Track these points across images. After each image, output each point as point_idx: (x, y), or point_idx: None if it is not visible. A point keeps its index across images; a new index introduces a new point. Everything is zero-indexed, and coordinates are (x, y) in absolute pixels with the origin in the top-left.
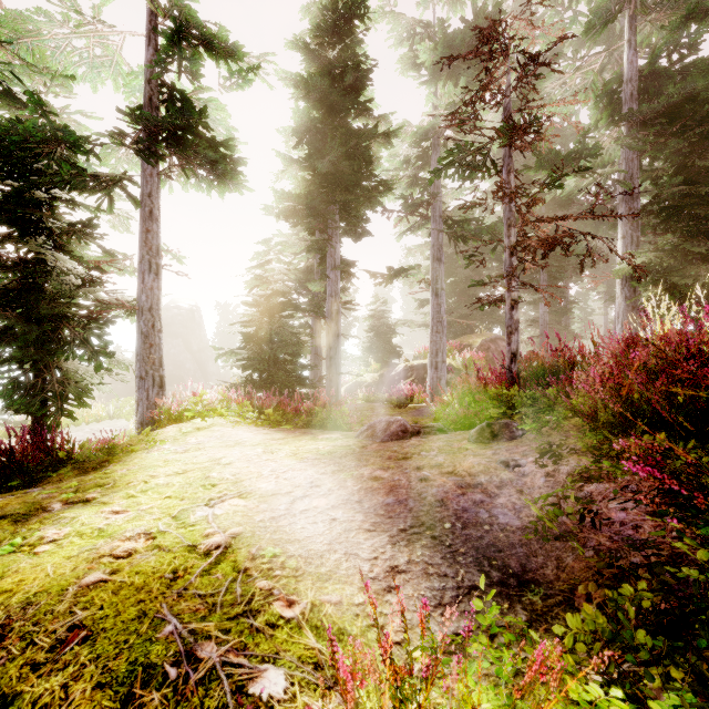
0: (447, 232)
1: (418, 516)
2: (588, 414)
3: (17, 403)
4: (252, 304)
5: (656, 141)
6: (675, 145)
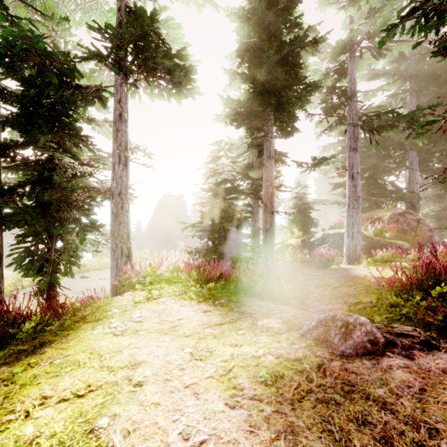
0: (362, 125)
1: None
2: None
3: (22, 269)
4: (207, 189)
5: None
6: None
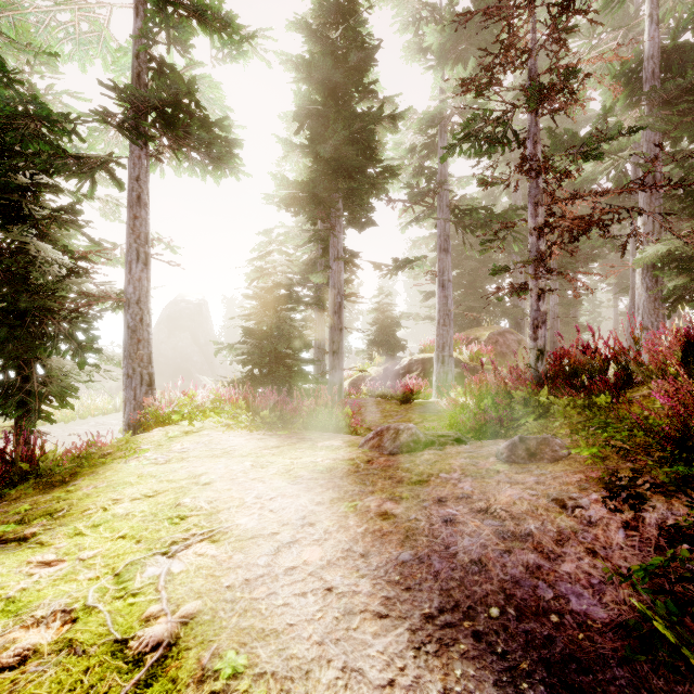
0: (454, 221)
1: (448, 590)
2: (668, 436)
3: None
4: (252, 296)
5: (681, 120)
6: None
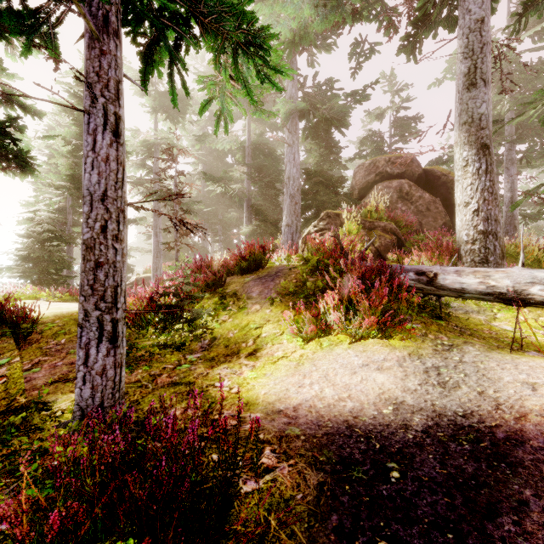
0: None
1: None
2: None
3: None
4: (25, 236)
5: (256, 178)
6: (260, 183)
